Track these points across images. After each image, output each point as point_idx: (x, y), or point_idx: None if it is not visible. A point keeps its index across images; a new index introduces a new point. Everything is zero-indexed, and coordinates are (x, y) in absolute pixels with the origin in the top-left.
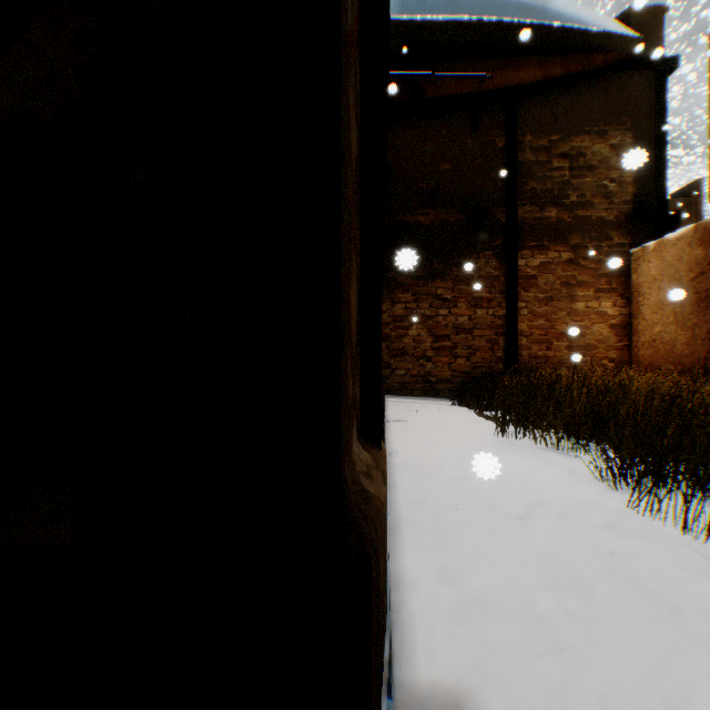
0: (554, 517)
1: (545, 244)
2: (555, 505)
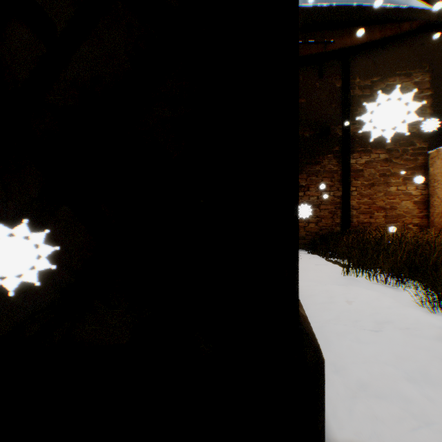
0: (398, 331)
1: (368, 149)
2: (396, 322)
